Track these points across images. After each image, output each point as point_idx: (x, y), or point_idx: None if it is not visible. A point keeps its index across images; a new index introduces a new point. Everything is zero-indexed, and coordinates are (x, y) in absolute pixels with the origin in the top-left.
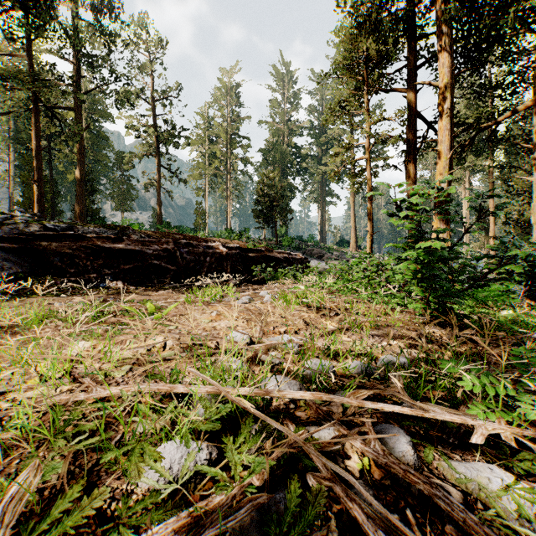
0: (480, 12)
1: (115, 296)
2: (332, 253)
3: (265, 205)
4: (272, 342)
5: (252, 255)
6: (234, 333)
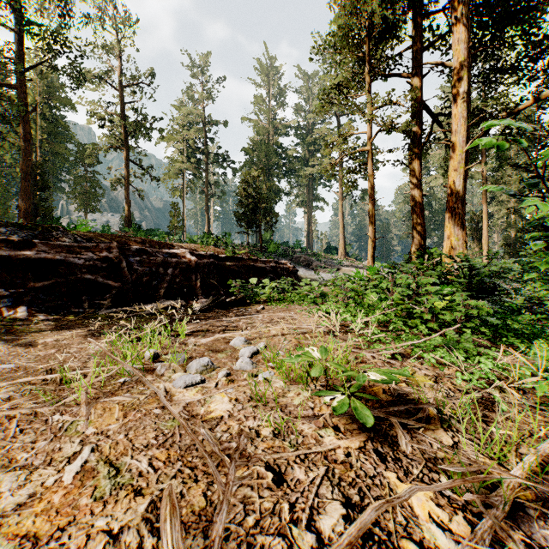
0: None
1: None
2: (320, 260)
3: (249, 208)
4: None
5: (231, 265)
6: None
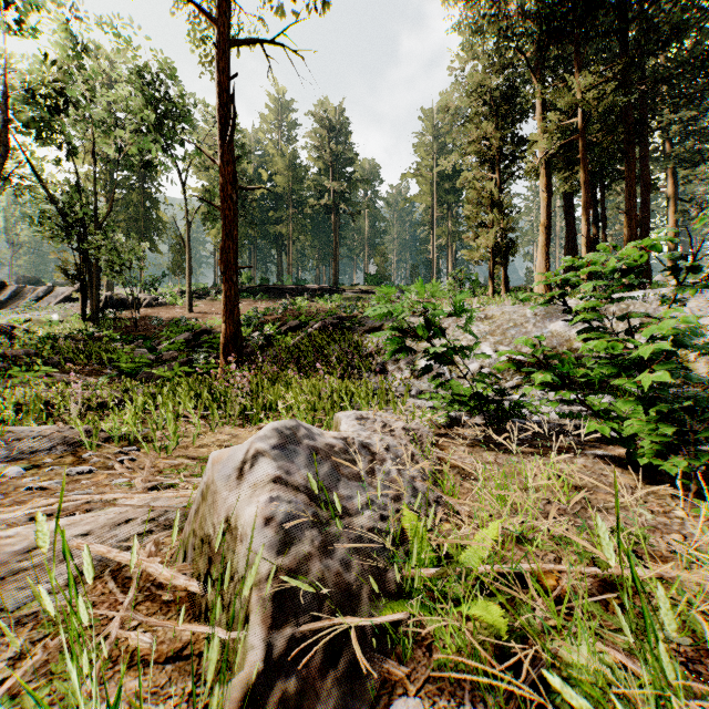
0: None
1: None
2: None
3: None
4: None
5: None
6: None
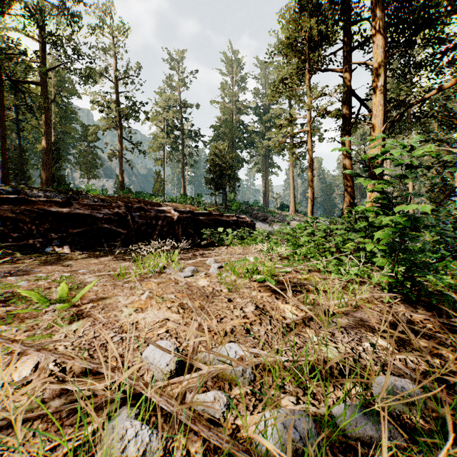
0: (408, 2)
1: (46, 266)
2: (274, 216)
3: (216, 174)
4: (211, 369)
5: (203, 219)
6: (152, 349)
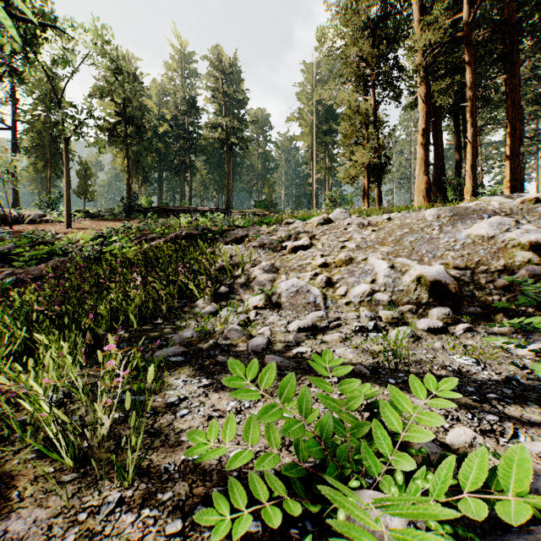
0: None
1: None
2: None
3: None
4: None
5: None
6: None
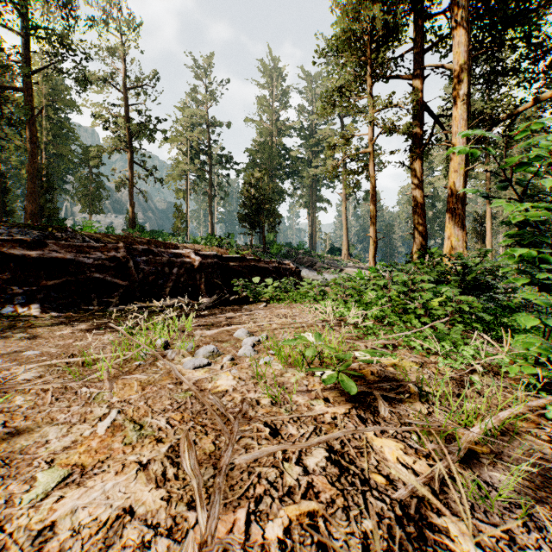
0: None
1: None
2: (323, 261)
3: (252, 209)
4: None
5: (234, 265)
6: None
